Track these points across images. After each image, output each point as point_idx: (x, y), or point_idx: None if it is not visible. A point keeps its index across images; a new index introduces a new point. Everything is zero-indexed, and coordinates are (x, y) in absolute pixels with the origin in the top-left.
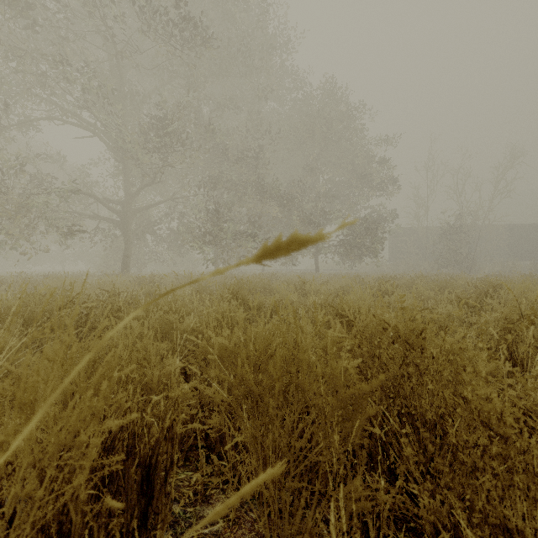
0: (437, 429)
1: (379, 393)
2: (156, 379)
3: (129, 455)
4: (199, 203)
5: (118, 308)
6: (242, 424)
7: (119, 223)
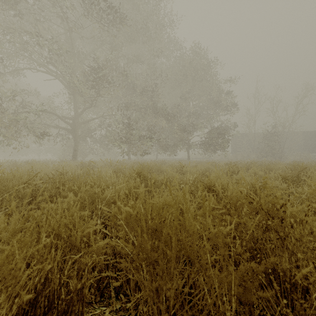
0: (298, 286)
1: (248, 254)
2: (79, 239)
3: (49, 309)
4: (118, 119)
5: (63, 183)
6: (142, 275)
7: (71, 130)
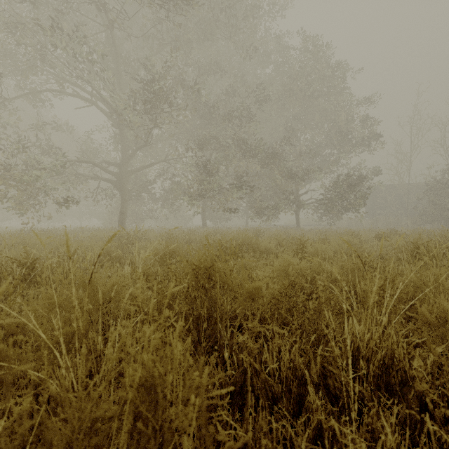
0: None
1: None
2: None
3: None
4: (187, 163)
5: None
6: None
7: (117, 183)
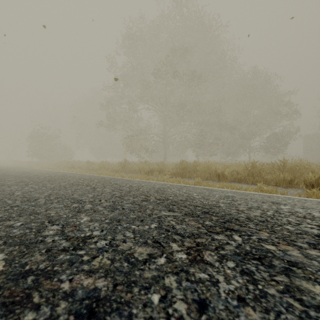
0: None
1: None
2: None
3: None
4: (193, 133)
5: None
6: None
7: (163, 142)
